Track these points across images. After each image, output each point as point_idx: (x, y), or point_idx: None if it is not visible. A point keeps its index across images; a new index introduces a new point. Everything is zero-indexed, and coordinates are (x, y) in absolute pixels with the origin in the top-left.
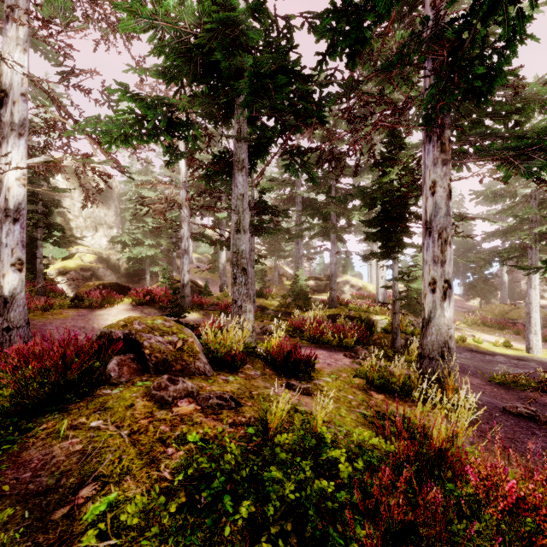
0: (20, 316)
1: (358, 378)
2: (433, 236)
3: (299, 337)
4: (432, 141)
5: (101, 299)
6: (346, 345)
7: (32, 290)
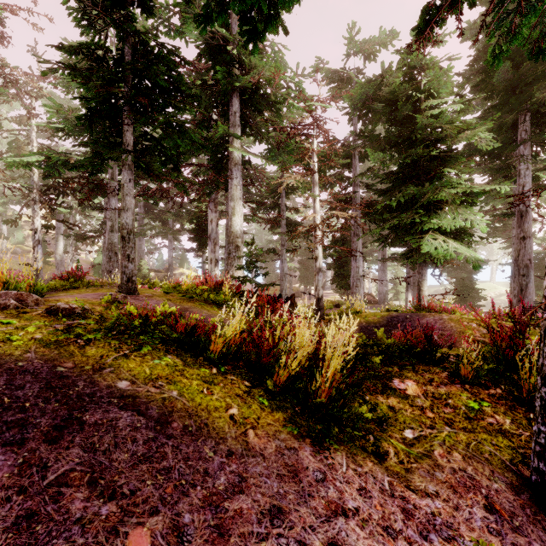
0: None
1: None
2: (211, 241)
3: None
4: (211, 202)
5: None
6: None
7: None
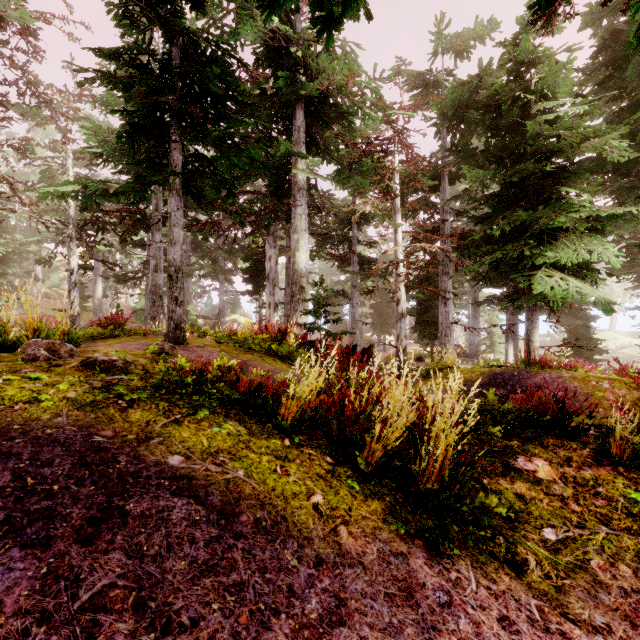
0: None
1: None
2: (270, 282)
3: None
4: (270, 236)
5: None
6: None
7: None
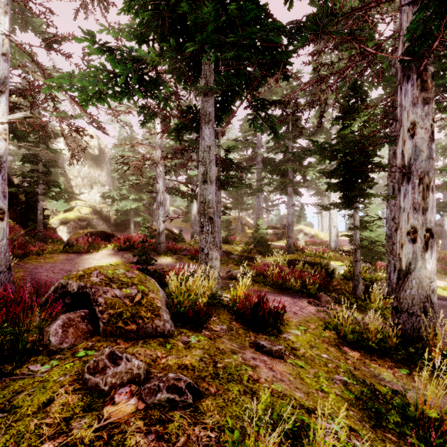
0: (1, 262)
1: (327, 329)
2: (413, 181)
3: (263, 282)
4: (411, 79)
5: (87, 245)
6: (309, 292)
7: (33, 237)
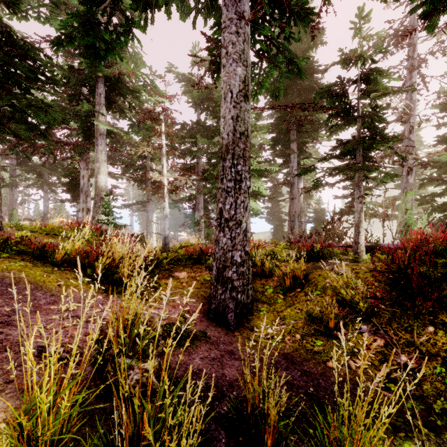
0: None
1: None
2: (83, 193)
3: None
4: (83, 161)
5: None
6: None
7: None
